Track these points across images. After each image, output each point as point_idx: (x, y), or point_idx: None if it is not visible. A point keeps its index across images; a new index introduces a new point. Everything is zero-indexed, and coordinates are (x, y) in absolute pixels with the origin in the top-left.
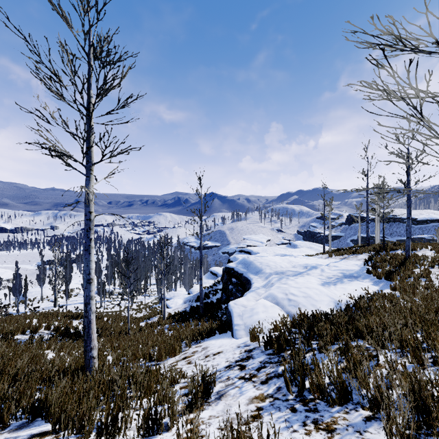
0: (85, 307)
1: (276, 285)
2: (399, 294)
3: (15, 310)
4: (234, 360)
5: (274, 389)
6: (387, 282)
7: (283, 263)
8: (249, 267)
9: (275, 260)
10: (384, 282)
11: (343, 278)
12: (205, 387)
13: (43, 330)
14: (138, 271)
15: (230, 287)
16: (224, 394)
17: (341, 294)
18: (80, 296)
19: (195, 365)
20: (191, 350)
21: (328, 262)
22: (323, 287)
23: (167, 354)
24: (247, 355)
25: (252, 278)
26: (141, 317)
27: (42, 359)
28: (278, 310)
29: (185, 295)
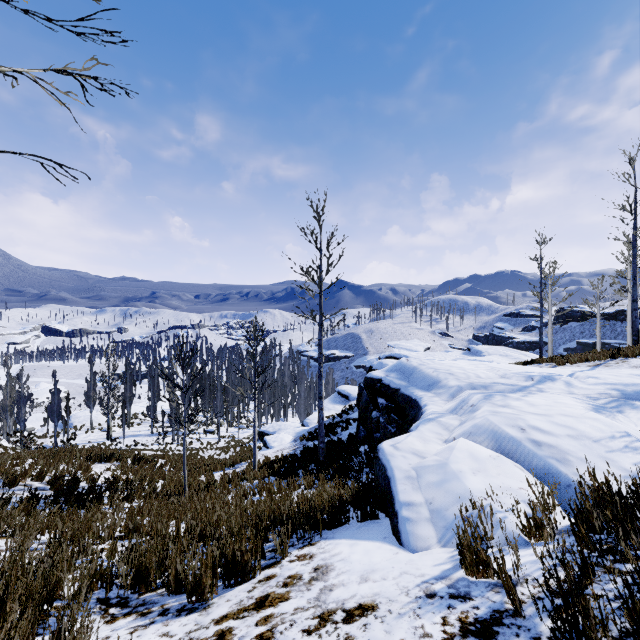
0: None
1: (485, 409)
2: None
3: (53, 442)
4: None
5: None
6: None
7: (480, 371)
8: (411, 377)
9: (461, 366)
10: None
11: (624, 399)
12: None
13: (32, 482)
14: (230, 391)
15: (373, 414)
16: None
17: None
18: (146, 425)
19: None
20: (284, 567)
21: (568, 371)
22: (603, 416)
23: (217, 580)
24: None
25: (420, 396)
26: (220, 463)
27: None
28: (515, 469)
29: (297, 428)
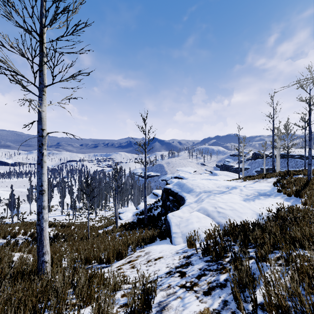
0: (37, 216)
1: (206, 200)
2: (310, 208)
3: (11, 220)
4: (174, 266)
5: (219, 303)
6: (296, 199)
7: (209, 185)
8: (182, 187)
9: (203, 183)
10: (294, 199)
11: (258, 195)
12: (146, 298)
13: (21, 236)
14: (100, 193)
15: (167, 203)
16: (166, 307)
17: (261, 208)
18: (58, 211)
19: (137, 271)
20: (135, 254)
21: (244, 184)
22: (245, 202)
23: (114, 258)
24: (186, 261)
25: (185, 195)
26: (100, 226)
27: (3, 262)
28: (210, 220)
29: (134, 210)
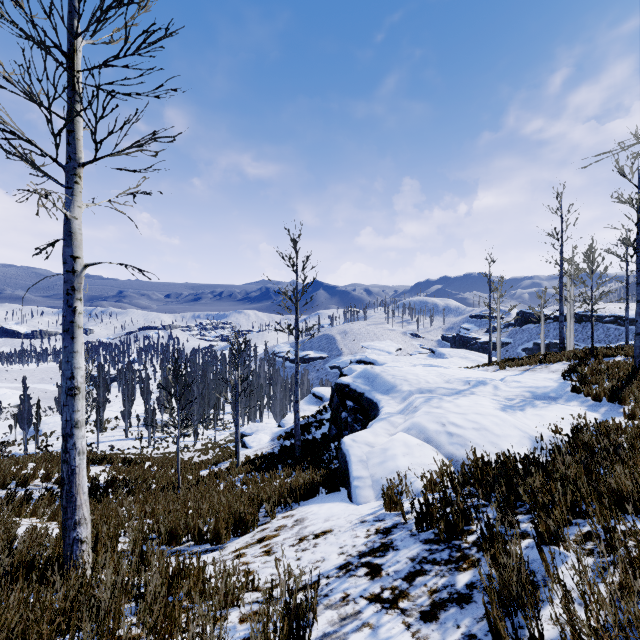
0: (63, 443)
1: (422, 410)
2: None
3: (22, 449)
4: (355, 551)
5: (457, 639)
6: (612, 407)
7: (430, 377)
8: (374, 382)
9: (416, 373)
10: (607, 407)
11: (532, 399)
12: (293, 628)
13: (39, 483)
14: (206, 394)
15: (343, 414)
16: None
17: (538, 425)
18: (119, 430)
19: (276, 564)
20: (274, 523)
21: (502, 375)
22: (505, 414)
23: (229, 532)
24: (381, 541)
25: (379, 399)
26: (204, 462)
27: None
28: (432, 452)
29: (274, 428)
